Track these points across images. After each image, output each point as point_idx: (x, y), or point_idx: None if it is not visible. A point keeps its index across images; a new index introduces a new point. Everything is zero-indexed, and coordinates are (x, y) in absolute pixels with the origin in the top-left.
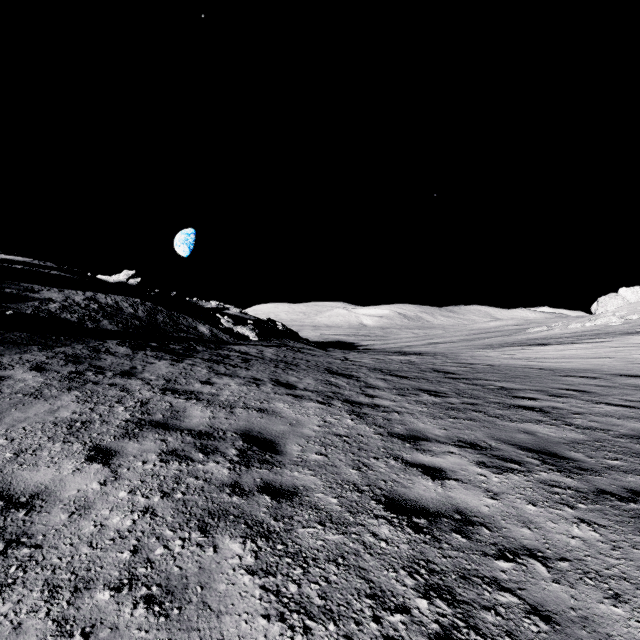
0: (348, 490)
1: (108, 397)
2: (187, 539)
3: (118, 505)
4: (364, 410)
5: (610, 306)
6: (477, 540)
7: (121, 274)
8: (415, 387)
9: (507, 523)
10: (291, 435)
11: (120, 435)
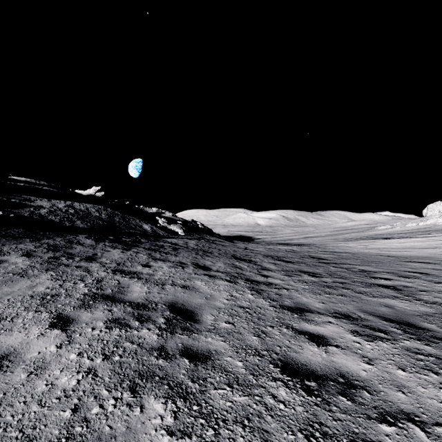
0: (251, 354)
1: (74, 276)
2: (119, 399)
3: (68, 366)
4: (261, 287)
5: (437, 211)
6: (360, 403)
7: (91, 189)
8: (298, 269)
9: (384, 387)
10: (206, 307)
11: (78, 306)
